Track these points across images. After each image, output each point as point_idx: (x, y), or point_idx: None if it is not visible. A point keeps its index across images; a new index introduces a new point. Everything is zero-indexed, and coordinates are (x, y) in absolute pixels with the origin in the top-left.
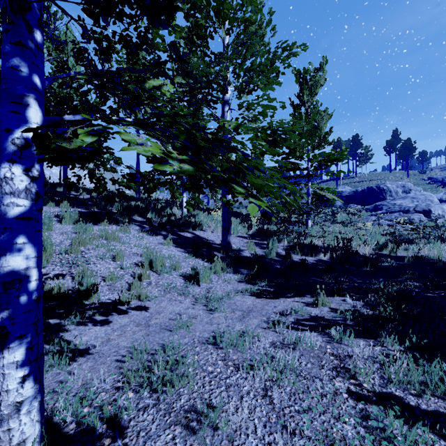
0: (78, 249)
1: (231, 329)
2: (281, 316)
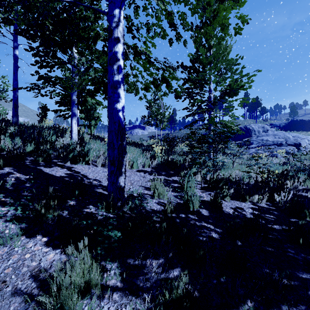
0: None
1: None
2: None
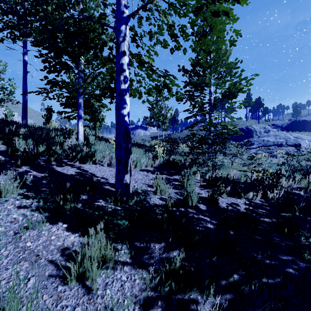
0: None
1: None
2: None
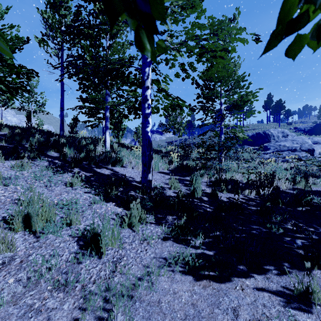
0: None
1: None
2: None
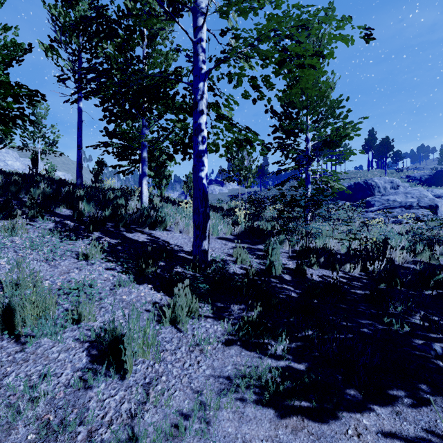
0: None
1: None
2: None
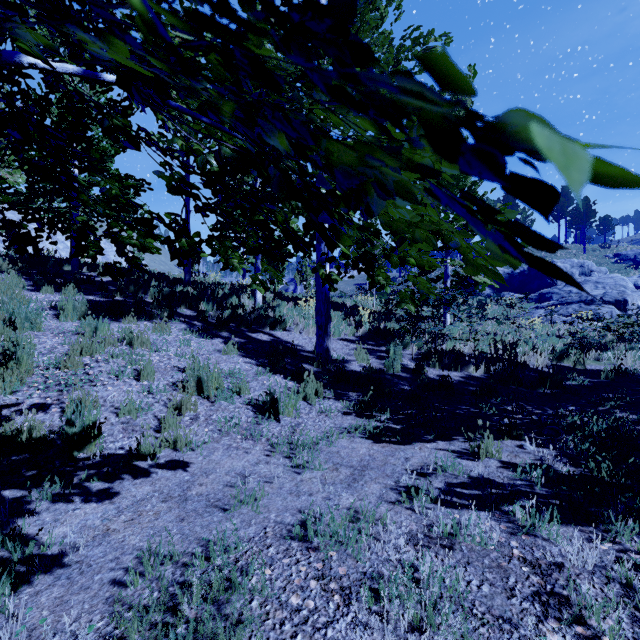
0: (77, 360)
1: (334, 509)
2: (420, 477)
